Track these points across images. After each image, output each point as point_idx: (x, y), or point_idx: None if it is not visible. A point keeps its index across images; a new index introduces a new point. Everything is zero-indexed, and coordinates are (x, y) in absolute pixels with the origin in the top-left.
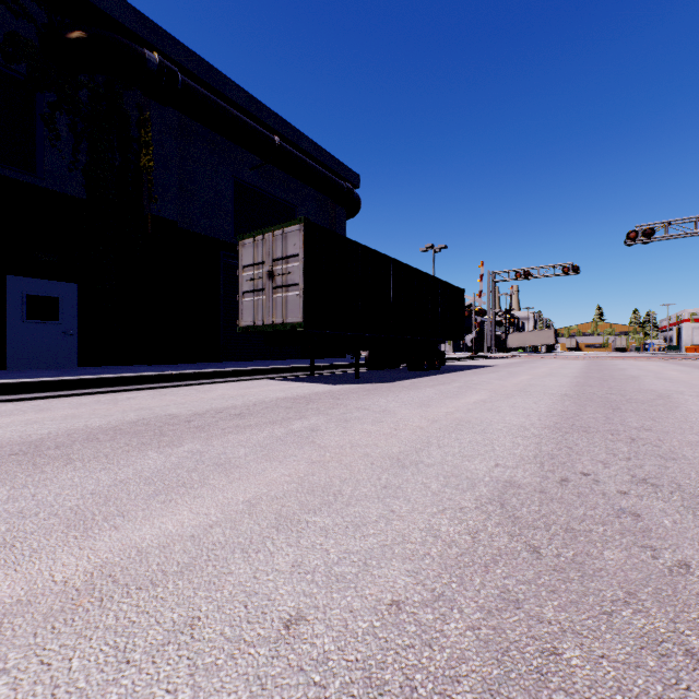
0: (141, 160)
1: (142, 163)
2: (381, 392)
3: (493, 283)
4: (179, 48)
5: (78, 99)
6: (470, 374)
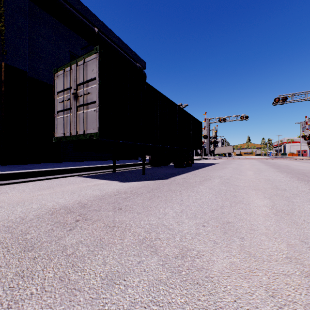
0: None
1: None
2: (164, 193)
3: (208, 123)
4: None
5: None
6: (212, 169)
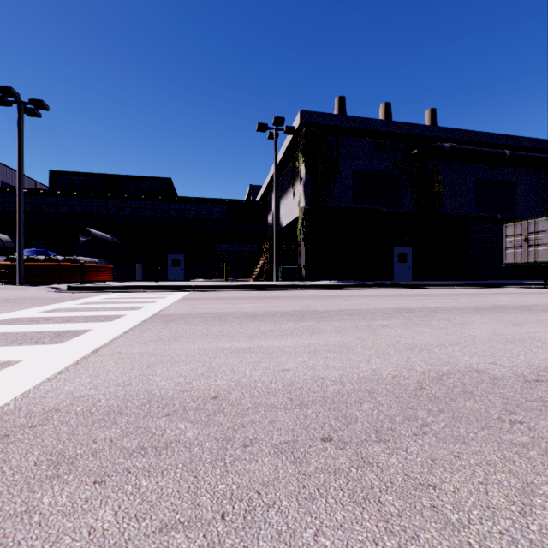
0: (434, 188)
1: (435, 190)
2: None
3: None
4: (454, 132)
5: (412, 173)
6: None
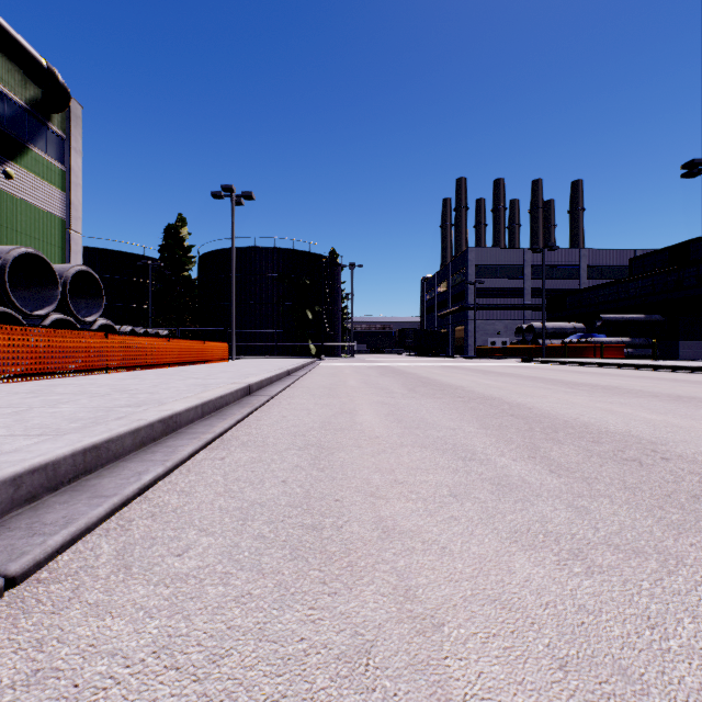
0: None
1: None
2: None
3: None
4: None
5: None
6: None
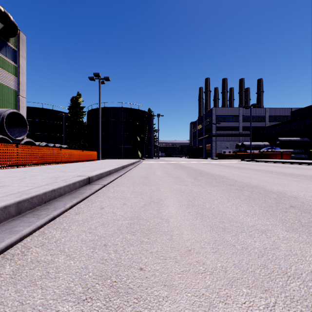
0: None
1: None
2: None
3: None
4: None
5: None
6: None
